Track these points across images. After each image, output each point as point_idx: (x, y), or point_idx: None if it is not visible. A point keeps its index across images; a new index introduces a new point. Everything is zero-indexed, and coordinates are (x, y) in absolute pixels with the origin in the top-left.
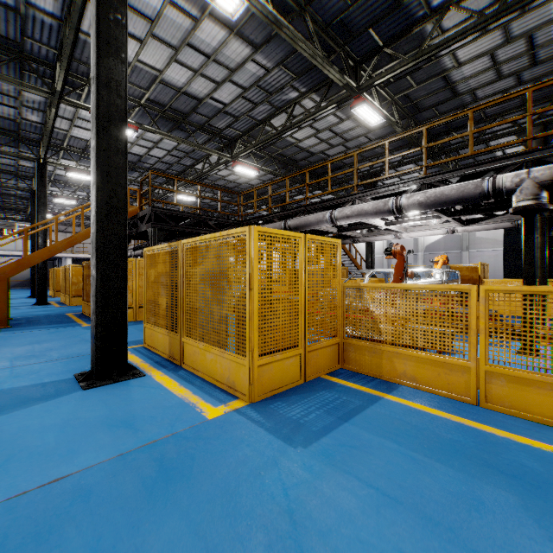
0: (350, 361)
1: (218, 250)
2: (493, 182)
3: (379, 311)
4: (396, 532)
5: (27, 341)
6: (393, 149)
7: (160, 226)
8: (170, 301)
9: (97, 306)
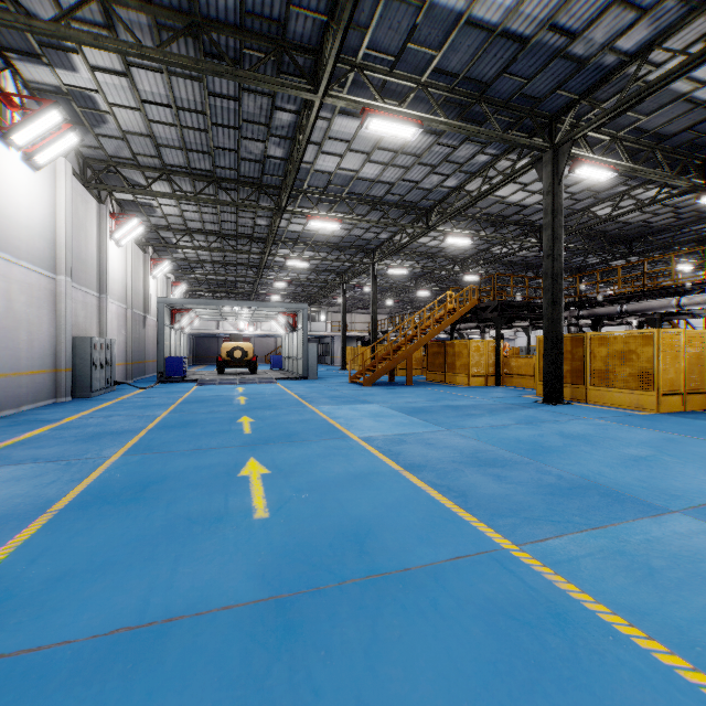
0: None
1: (626, 339)
2: None
3: None
4: None
5: (453, 391)
6: None
7: (502, 315)
8: (572, 367)
9: (552, 367)
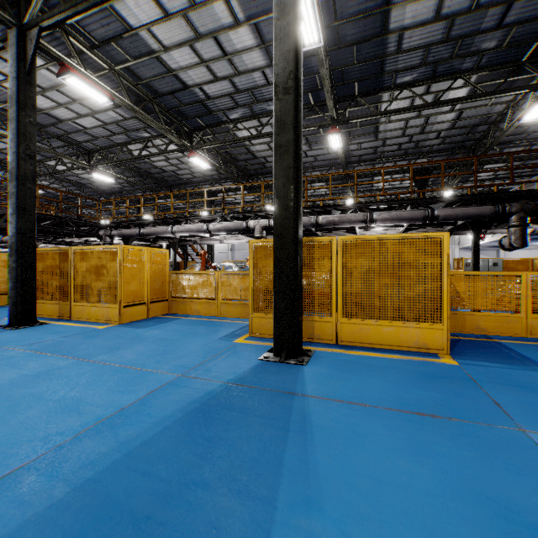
0: (173, 309)
1: (100, 254)
2: (247, 224)
3: (186, 284)
4: (168, 333)
5: None
6: (226, 178)
7: None
8: (60, 283)
9: (19, 284)
